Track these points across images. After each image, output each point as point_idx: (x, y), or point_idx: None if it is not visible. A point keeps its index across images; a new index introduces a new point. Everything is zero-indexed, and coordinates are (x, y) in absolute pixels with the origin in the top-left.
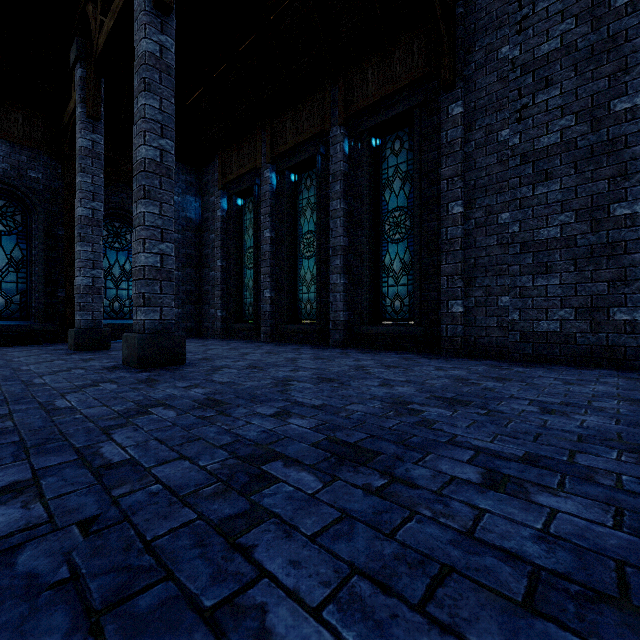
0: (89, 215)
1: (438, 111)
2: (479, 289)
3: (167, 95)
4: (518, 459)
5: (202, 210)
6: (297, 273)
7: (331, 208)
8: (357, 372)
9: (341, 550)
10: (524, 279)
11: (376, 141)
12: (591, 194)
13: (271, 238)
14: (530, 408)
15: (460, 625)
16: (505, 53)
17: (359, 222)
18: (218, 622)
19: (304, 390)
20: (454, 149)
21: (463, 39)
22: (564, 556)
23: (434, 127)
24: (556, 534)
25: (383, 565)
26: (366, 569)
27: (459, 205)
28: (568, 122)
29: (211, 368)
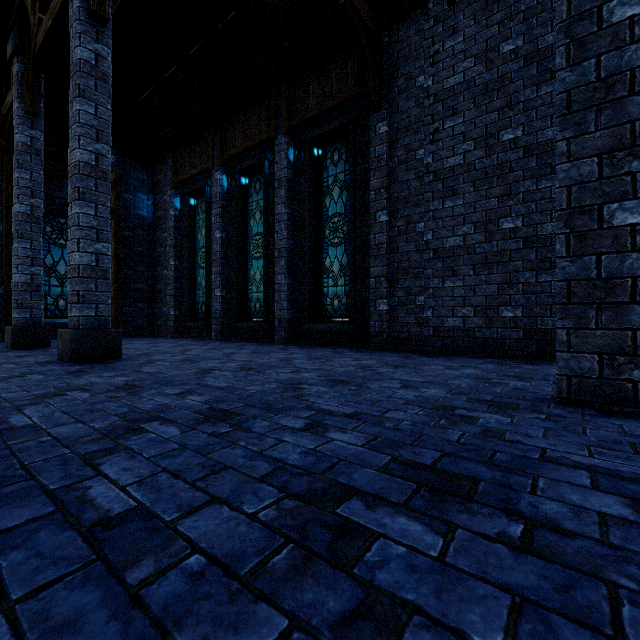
0: (27, 212)
1: (369, 128)
2: (401, 290)
3: (103, 101)
4: (344, 415)
5: (155, 208)
6: (247, 273)
7: (277, 212)
8: (280, 363)
9: (164, 463)
10: (436, 281)
11: (318, 151)
12: (486, 210)
13: (222, 238)
14: (395, 385)
15: (209, 487)
16: (421, 82)
17: (302, 226)
18: (55, 494)
19: (219, 377)
20: (381, 164)
21: (388, 65)
22: (310, 459)
23: (366, 142)
24: (318, 450)
25: (186, 467)
26: (173, 470)
27: (385, 214)
28: (469, 147)
29: (145, 361)
